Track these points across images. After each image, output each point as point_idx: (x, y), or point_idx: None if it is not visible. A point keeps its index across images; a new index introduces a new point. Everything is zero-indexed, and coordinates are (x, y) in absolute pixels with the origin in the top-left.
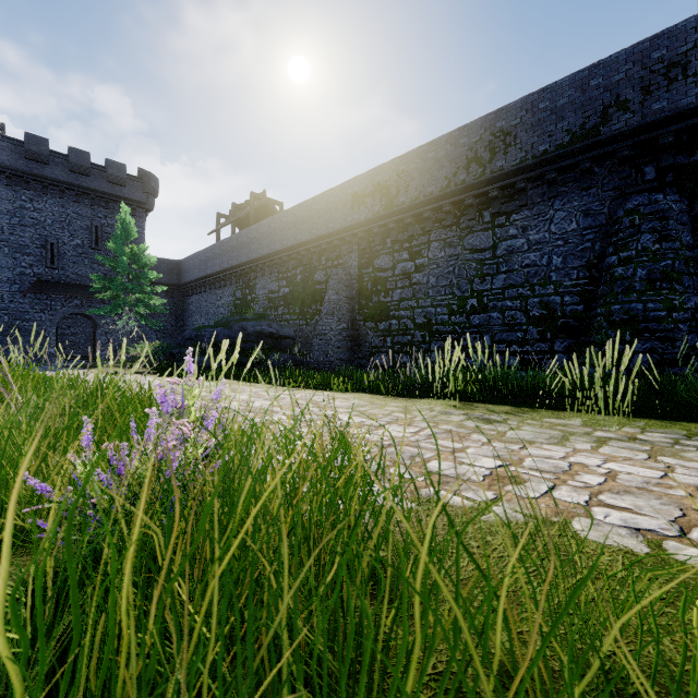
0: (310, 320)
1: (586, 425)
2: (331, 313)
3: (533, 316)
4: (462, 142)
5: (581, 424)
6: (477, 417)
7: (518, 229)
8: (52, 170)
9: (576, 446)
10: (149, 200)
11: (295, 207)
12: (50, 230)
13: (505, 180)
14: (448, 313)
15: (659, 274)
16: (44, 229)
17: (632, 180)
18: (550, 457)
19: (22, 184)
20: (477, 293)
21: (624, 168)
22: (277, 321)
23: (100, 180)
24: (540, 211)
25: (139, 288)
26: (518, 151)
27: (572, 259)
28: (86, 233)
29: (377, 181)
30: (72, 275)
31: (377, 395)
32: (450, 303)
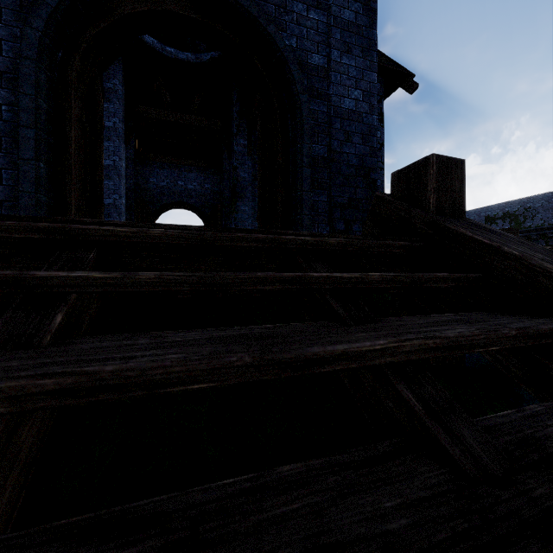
0: None
1: None
2: None
3: None
4: None
5: None
6: None
7: None
8: None
9: None
10: None
11: None
12: None
13: None
14: None
15: None
16: None
17: None
18: None
19: None
20: None
21: None
22: None
23: None
24: None
25: None
26: None
27: None
28: None
29: (507, 211)
30: None
31: None
32: None
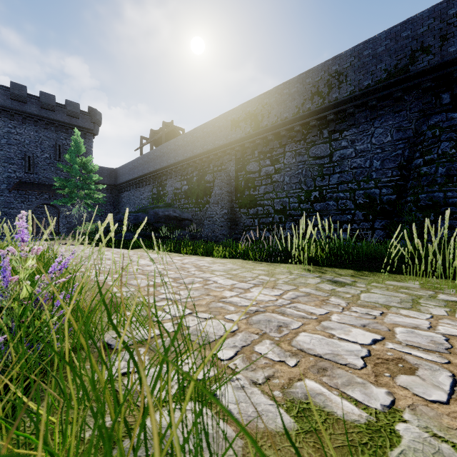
0: (202, 207)
1: (425, 288)
2: (216, 202)
3: (359, 204)
4: (308, 81)
5: (420, 287)
6: (329, 279)
7: (348, 142)
8: (29, 107)
9: (431, 311)
10: (95, 127)
11: (192, 131)
12: (28, 148)
13: (339, 107)
14: (298, 202)
15: (455, 171)
16: (23, 147)
17: (432, 104)
18: (417, 326)
19: (8, 117)
20: (318, 188)
21: (426, 95)
22: (180, 208)
23: (62, 114)
24: (364, 128)
25: (86, 186)
26: (348, 86)
27: (387, 162)
28: (52, 150)
29: (248, 111)
30: (43, 178)
31: (247, 260)
32: (299, 195)
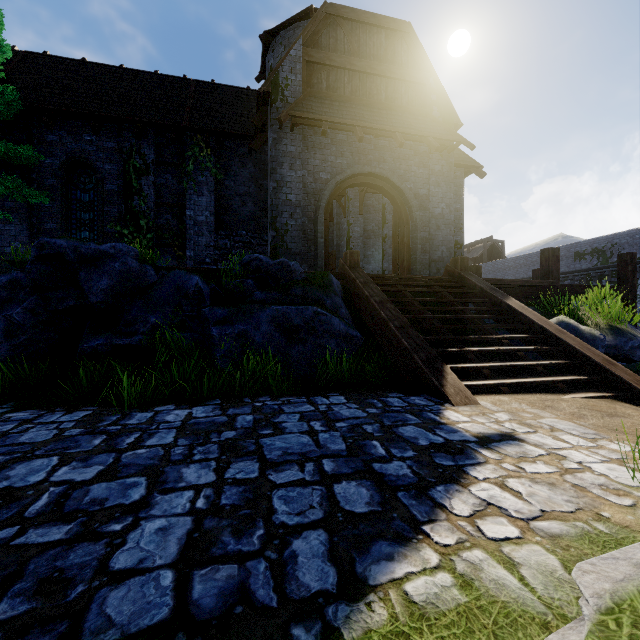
0: None
1: None
2: None
3: None
4: None
5: None
6: None
7: None
8: None
9: None
10: None
11: (525, 255)
12: None
13: None
14: None
15: None
16: None
17: None
18: None
19: None
20: None
21: None
22: None
23: None
24: None
25: None
26: None
27: None
28: None
29: (595, 247)
30: None
31: None
32: None
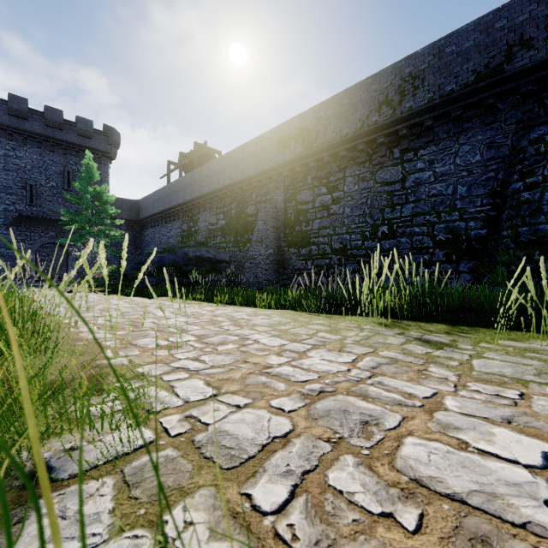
0: (242, 247)
1: None
2: (259, 240)
3: (439, 240)
4: (375, 87)
5: None
6: (417, 338)
7: (425, 163)
8: (31, 125)
9: None
10: (112, 150)
11: (230, 152)
12: (30, 174)
13: (413, 119)
14: (362, 239)
15: None
16: (24, 173)
17: (534, 113)
18: None
19: (6, 136)
20: (387, 221)
21: (527, 102)
22: (216, 248)
23: (72, 133)
24: (446, 145)
25: (100, 221)
26: (426, 92)
27: (476, 187)
28: (60, 177)
29: (299, 126)
30: (48, 211)
31: (300, 311)
32: (364, 230)
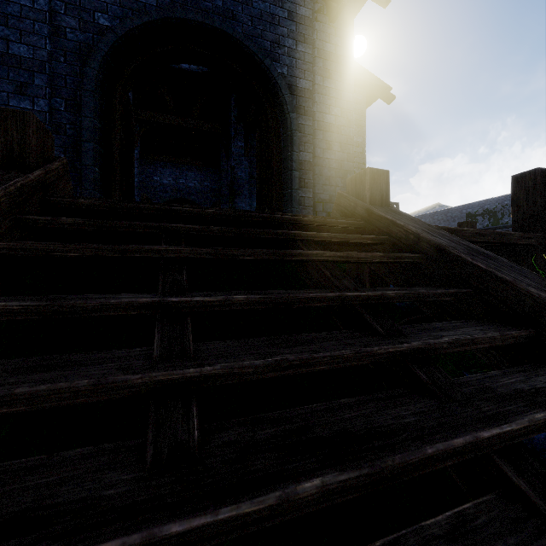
0: None
1: None
2: None
3: None
4: None
5: None
6: None
7: None
8: None
9: None
10: None
11: (419, 216)
12: None
13: None
14: None
15: None
16: None
17: None
18: None
19: None
20: None
21: None
22: None
23: None
24: None
25: None
26: None
27: None
28: None
29: (486, 208)
30: None
31: None
32: None
